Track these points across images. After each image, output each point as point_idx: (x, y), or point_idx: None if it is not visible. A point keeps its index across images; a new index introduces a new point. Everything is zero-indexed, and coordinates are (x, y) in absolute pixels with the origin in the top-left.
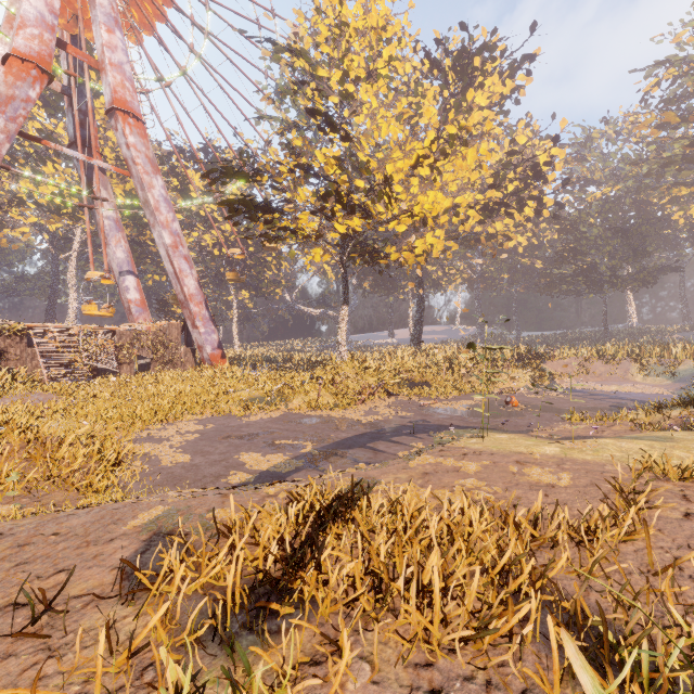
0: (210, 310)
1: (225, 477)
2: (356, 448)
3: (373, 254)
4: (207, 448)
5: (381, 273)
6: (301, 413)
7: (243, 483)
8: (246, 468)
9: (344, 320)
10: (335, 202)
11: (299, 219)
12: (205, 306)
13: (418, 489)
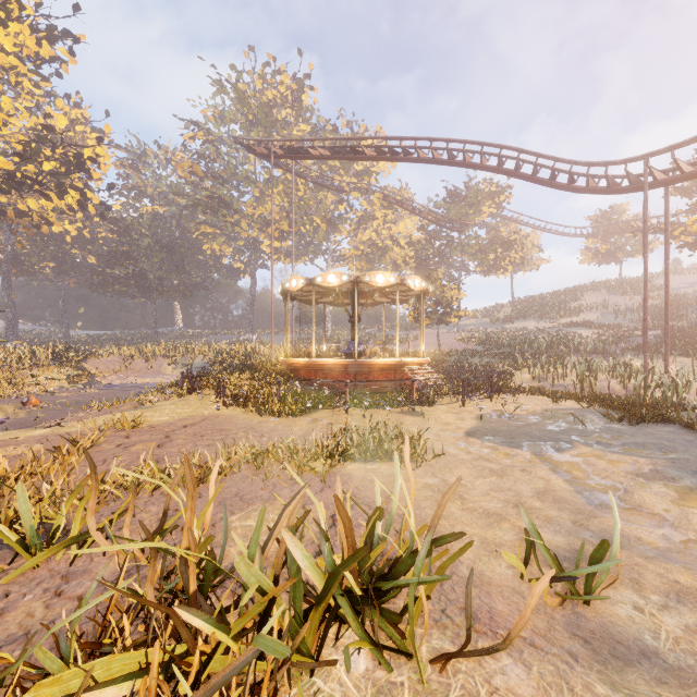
0: None
1: None
2: None
3: None
4: None
5: None
6: None
7: None
8: None
9: None
10: None
11: None
12: None
13: None
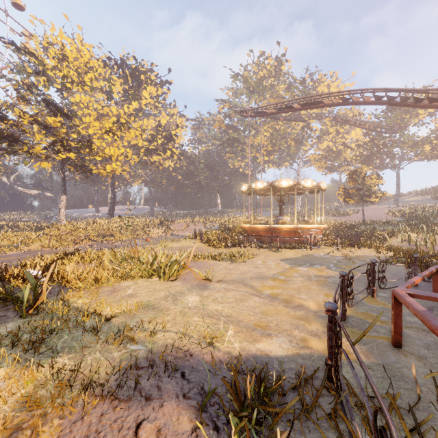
0: None
1: None
2: None
3: (82, 168)
4: None
5: (87, 177)
6: (40, 250)
7: None
8: None
9: (63, 203)
10: (60, 145)
11: (35, 148)
12: None
13: None
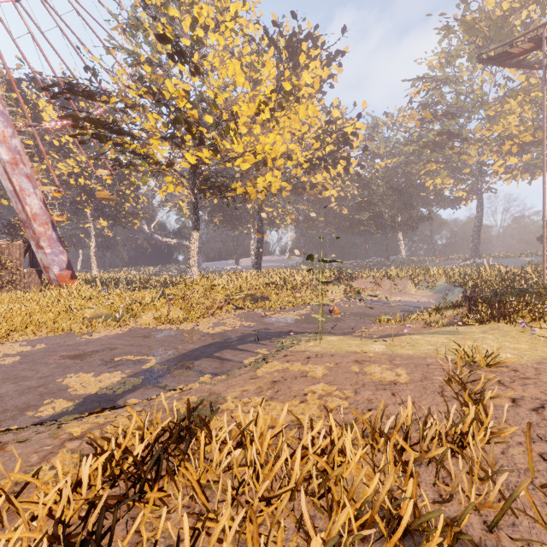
0: (59, 232)
1: (34, 409)
2: (202, 359)
3: (221, 188)
4: (25, 372)
5: (228, 206)
6: (150, 328)
7: (57, 413)
8: (68, 394)
9: (195, 243)
10: (185, 130)
11: (150, 144)
12: (52, 227)
13: (268, 403)
